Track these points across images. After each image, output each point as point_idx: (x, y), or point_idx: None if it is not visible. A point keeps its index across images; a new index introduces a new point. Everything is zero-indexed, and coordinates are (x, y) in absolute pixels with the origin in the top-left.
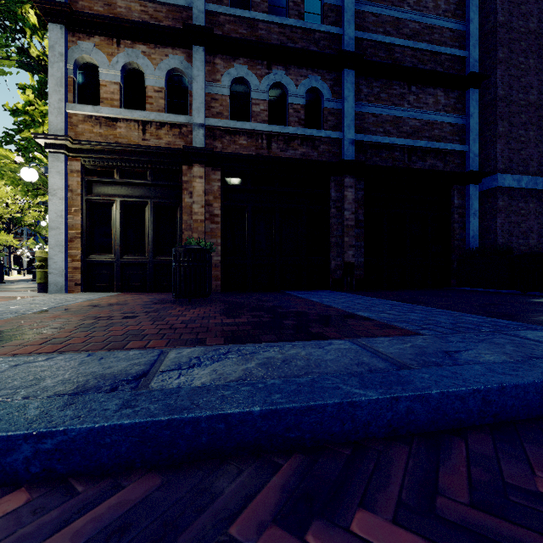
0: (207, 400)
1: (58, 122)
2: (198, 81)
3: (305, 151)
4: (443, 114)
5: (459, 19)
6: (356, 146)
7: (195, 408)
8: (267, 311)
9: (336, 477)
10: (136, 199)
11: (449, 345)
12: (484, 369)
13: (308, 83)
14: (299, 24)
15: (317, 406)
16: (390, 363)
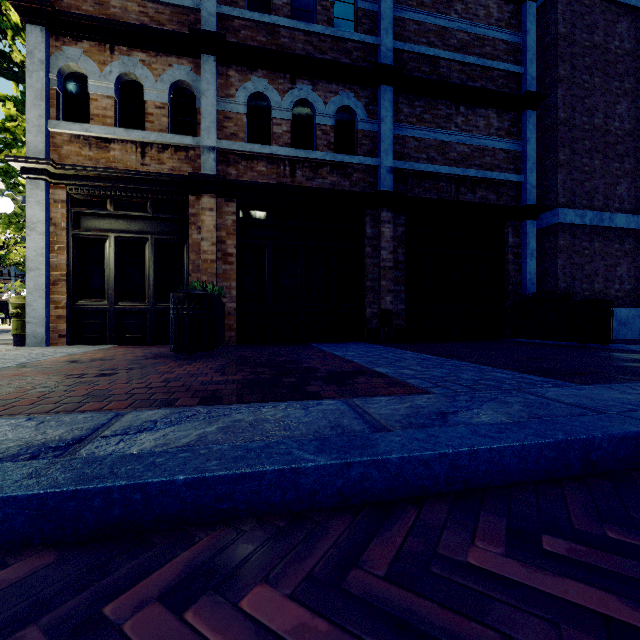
0: (130, 469)
1: (38, 143)
2: (207, 97)
3: (336, 180)
4: (496, 138)
5: (514, 30)
6: (395, 175)
7: (111, 477)
8: (274, 367)
9: (255, 550)
10: (133, 235)
11: (451, 405)
12: (467, 431)
13: (339, 101)
14: (328, 31)
15: (254, 474)
16: (370, 425)
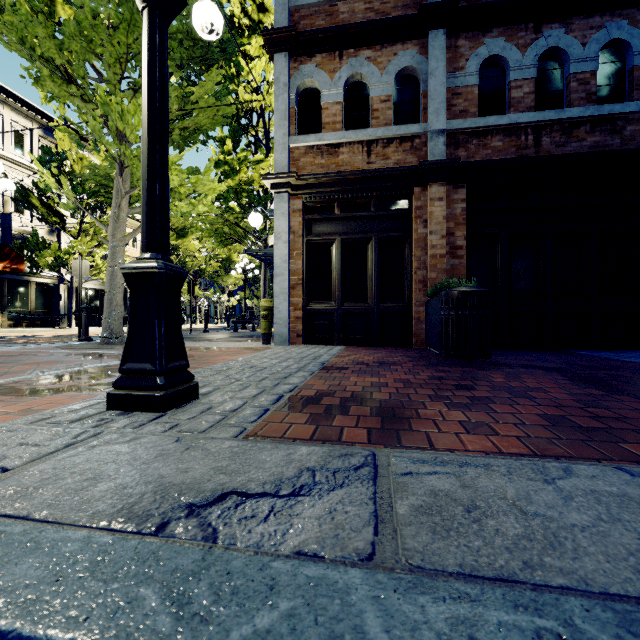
0: None
1: (283, 159)
2: (436, 76)
3: (599, 140)
4: None
5: None
6: None
7: None
8: None
9: None
10: (358, 236)
11: None
12: None
13: (603, 36)
14: None
15: None
16: None
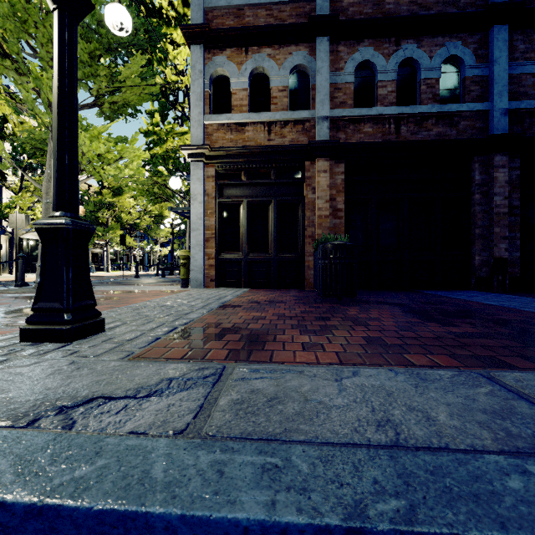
0: None
1: (198, 133)
2: (322, 73)
3: (441, 130)
4: None
5: None
6: (509, 116)
7: None
8: (465, 318)
9: None
10: (261, 199)
11: None
12: None
13: (445, 52)
14: None
15: None
16: None
